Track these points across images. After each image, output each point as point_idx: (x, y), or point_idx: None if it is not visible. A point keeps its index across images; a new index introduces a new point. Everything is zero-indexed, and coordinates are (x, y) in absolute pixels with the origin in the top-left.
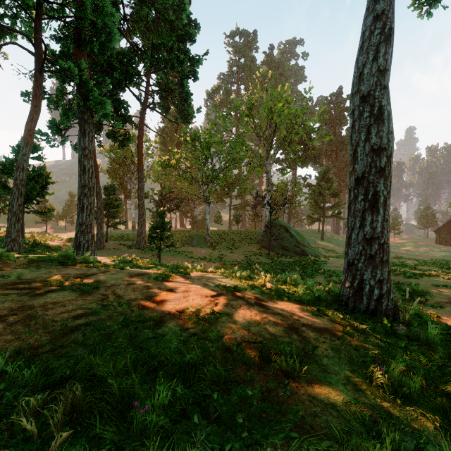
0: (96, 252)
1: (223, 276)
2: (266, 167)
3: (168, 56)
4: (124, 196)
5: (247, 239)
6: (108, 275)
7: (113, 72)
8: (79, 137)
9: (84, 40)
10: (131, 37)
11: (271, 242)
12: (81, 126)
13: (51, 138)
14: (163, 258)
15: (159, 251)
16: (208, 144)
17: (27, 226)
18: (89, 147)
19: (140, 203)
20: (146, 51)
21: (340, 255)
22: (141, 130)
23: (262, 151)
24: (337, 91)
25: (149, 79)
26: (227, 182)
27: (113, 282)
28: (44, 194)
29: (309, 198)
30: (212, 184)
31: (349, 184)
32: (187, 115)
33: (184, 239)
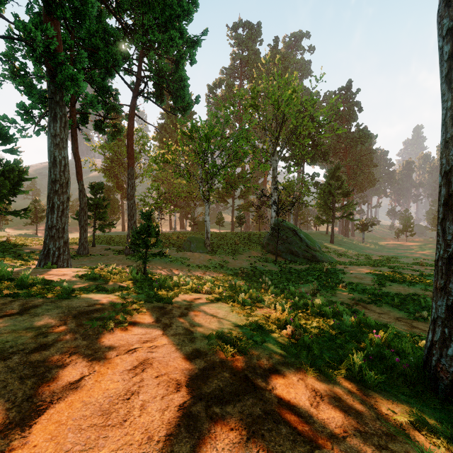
0: (70, 261)
1: (221, 301)
2: (271, 164)
3: (162, 38)
4: (121, 197)
5: (251, 243)
6: (21, 320)
7: (98, 52)
8: (48, 122)
9: (53, 2)
10: (120, 15)
11: (278, 246)
12: (51, 109)
13: (23, 127)
14: (154, 267)
15: (143, 261)
16: (208, 135)
17: (19, 228)
18: (61, 134)
19: (130, 202)
20: (138, 31)
21: (355, 261)
22: (132, 120)
23: (267, 148)
24: (347, 85)
25: (141, 63)
26: (229, 181)
27: (9, 343)
28: (16, 192)
29: (318, 198)
30: (212, 182)
31: (446, 161)
32: (183, 103)
33: (182, 243)
